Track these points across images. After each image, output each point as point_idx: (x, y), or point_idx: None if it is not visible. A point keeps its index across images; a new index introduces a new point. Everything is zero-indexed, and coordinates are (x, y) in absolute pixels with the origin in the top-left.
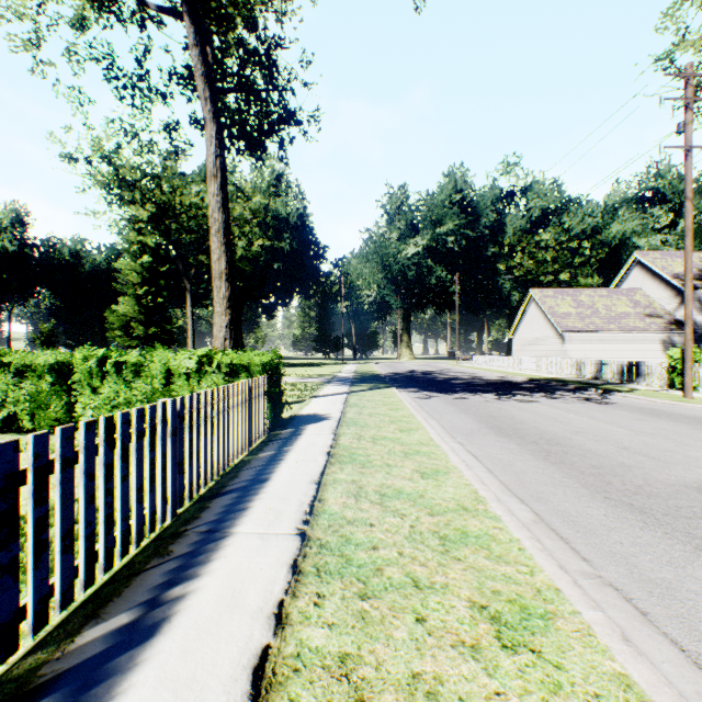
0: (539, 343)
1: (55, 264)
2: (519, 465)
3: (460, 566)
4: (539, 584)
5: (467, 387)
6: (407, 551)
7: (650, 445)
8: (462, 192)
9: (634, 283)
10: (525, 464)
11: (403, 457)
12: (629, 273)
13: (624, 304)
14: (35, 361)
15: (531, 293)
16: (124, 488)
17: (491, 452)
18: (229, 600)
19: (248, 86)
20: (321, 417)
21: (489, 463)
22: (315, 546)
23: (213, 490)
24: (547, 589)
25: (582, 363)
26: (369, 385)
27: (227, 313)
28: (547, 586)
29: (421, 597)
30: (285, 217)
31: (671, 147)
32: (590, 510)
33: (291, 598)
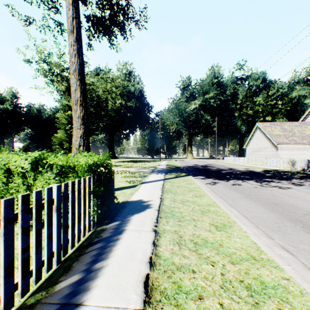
0: (261, 151)
1: (30, 116)
2: None
3: None
4: None
5: (233, 175)
6: None
7: None
8: (217, 78)
9: None
10: None
11: (253, 309)
12: (309, 114)
13: (309, 130)
14: None
15: (257, 125)
16: None
17: None
18: None
19: None
20: (145, 204)
21: None
22: None
23: None
24: None
25: (295, 161)
26: (175, 174)
27: (81, 127)
28: None
29: None
30: (133, 92)
31: None
32: None
33: None
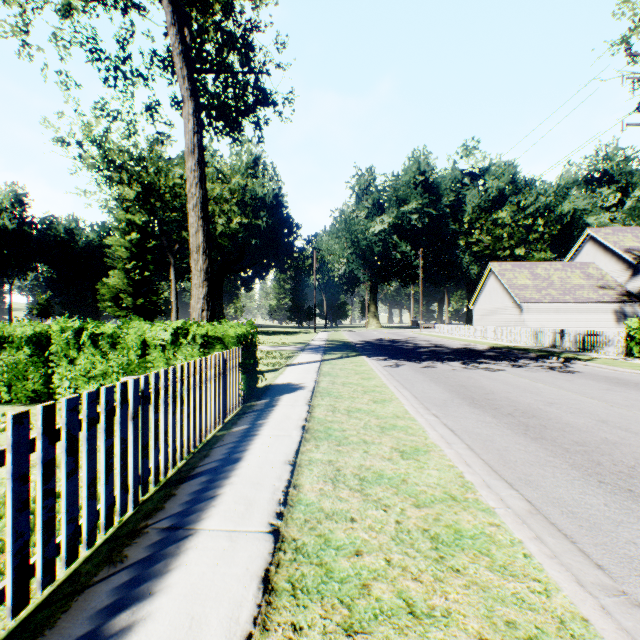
0: (498, 313)
1: (51, 241)
2: (499, 441)
3: (460, 581)
4: (560, 610)
5: (434, 355)
6: (396, 558)
7: (629, 418)
8: (425, 173)
9: (587, 257)
10: (506, 440)
11: (379, 433)
12: (582, 248)
13: (578, 276)
14: (13, 332)
15: (490, 266)
16: (70, 485)
17: (468, 426)
18: (185, 635)
19: (225, 65)
20: (296, 387)
21: (468, 438)
22: (289, 551)
23: (181, 473)
24: (572, 619)
25: (541, 332)
26: (340, 353)
27: (204, 285)
28: (571, 614)
29: (420, 631)
30: (262, 197)
31: (633, 125)
32: (588, 498)
33: (260, 632)
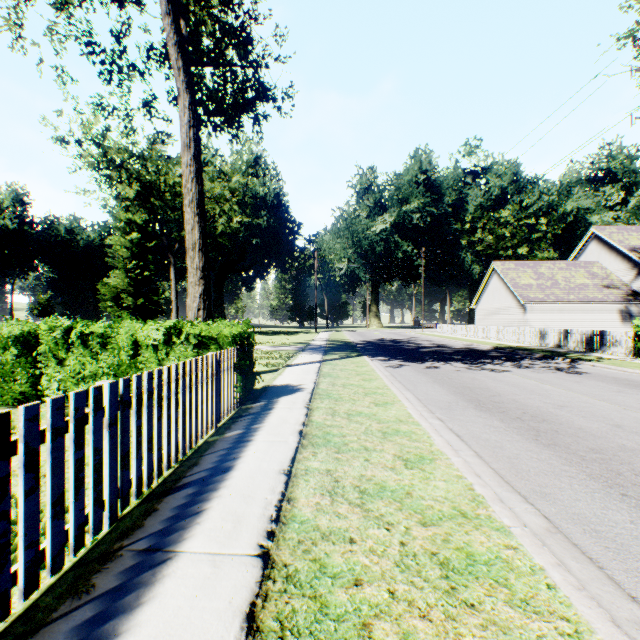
0: (501, 313)
1: (52, 241)
2: (509, 448)
3: (476, 620)
4: None
5: (436, 356)
6: (400, 589)
7: None
8: (427, 172)
9: (591, 256)
10: (516, 446)
11: (381, 439)
12: (586, 247)
13: (582, 276)
14: (0, 332)
15: (493, 266)
16: (29, 505)
17: (475, 430)
18: None
19: (222, 57)
20: (294, 388)
21: (476, 445)
22: (279, 579)
23: (166, 484)
24: None
25: (546, 332)
26: (341, 353)
27: (201, 283)
28: None
29: None
30: (263, 196)
31: None
32: (611, 514)
33: None
